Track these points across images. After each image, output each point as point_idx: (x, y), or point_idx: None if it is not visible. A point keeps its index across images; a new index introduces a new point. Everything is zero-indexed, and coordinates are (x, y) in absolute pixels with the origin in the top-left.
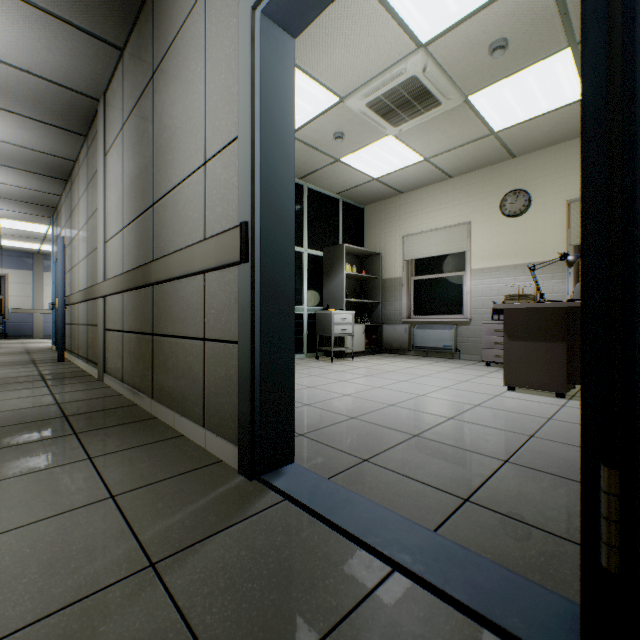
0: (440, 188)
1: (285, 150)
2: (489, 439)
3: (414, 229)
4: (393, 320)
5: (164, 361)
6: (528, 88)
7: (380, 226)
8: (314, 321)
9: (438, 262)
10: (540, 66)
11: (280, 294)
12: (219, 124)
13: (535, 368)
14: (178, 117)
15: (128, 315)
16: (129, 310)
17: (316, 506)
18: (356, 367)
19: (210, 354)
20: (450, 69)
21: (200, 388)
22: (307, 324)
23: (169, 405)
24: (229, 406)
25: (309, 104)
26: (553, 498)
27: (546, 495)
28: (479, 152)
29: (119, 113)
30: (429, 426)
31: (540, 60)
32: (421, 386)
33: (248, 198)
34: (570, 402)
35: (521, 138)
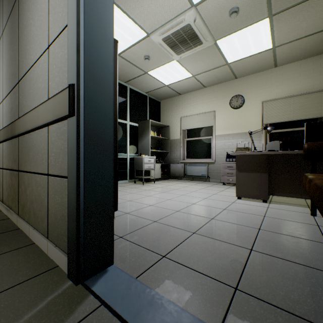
0: (200, 92)
1: (105, 34)
2: (237, 233)
3: (186, 113)
4: (176, 161)
5: (24, 189)
6: (246, 39)
7: (169, 111)
8: (133, 162)
9: (198, 131)
10: (253, 27)
11: (101, 141)
12: (57, 16)
13: (252, 187)
14: (32, 18)
15: (5, 158)
16: (6, 154)
17: (126, 313)
18: (156, 187)
19: (51, 185)
20: (208, 23)
21: (45, 210)
22: (129, 163)
23: (27, 220)
24: (63, 225)
25: (129, 36)
26: (289, 280)
27: (284, 278)
28: (220, 74)
29: (1, 24)
30: (201, 225)
31: (253, 23)
32: (192, 198)
33: (74, 66)
34: (270, 205)
35: (240, 68)
